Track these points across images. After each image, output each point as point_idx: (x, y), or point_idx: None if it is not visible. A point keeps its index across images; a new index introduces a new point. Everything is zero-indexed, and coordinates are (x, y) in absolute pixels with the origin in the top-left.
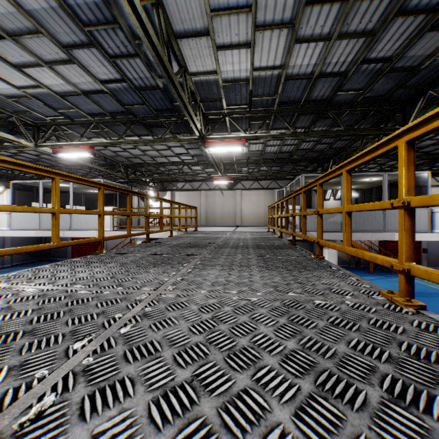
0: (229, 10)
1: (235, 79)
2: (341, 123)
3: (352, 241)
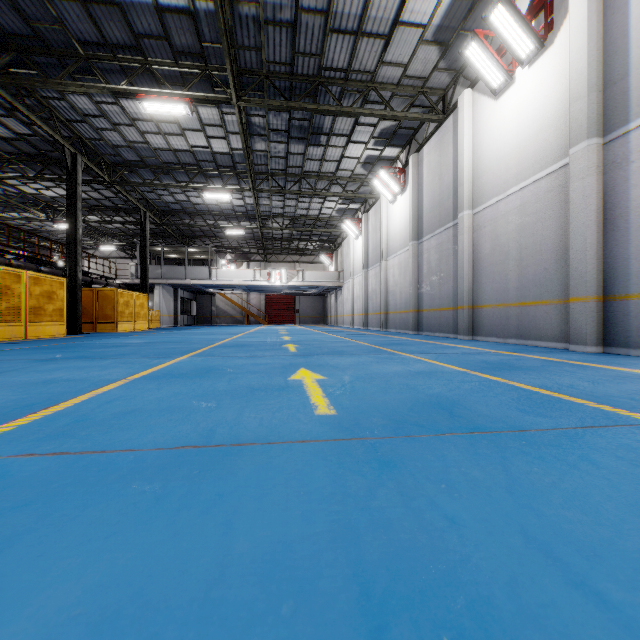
0: (30, 183)
1: (56, 196)
2: (129, 218)
3: (232, 301)
